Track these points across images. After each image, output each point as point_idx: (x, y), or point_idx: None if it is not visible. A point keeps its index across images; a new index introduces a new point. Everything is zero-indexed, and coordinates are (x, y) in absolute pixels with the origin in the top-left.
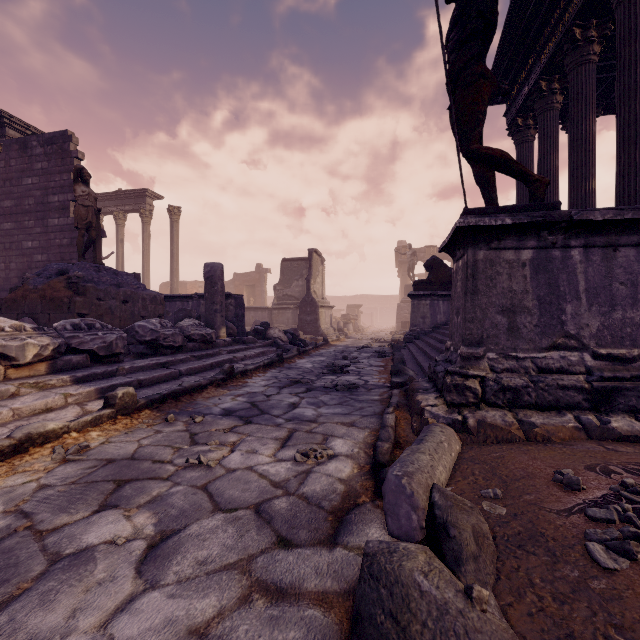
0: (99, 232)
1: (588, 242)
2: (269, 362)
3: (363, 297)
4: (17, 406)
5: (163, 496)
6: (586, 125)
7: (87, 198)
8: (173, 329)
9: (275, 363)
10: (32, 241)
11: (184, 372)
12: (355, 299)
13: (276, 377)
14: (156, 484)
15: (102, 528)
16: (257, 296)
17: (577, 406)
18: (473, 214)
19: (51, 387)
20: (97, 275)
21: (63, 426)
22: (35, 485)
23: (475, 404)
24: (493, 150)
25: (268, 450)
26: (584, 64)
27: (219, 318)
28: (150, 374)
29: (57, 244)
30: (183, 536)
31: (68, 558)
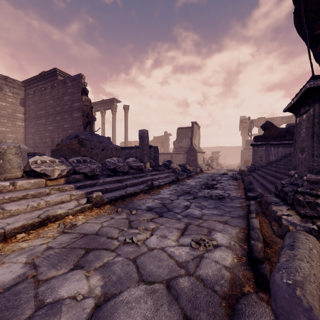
0: (92, 117)
1: None
2: (171, 181)
3: (220, 147)
4: (48, 199)
5: (109, 263)
6: None
7: (87, 101)
8: (123, 163)
9: (175, 181)
10: (67, 124)
11: (128, 185)
12: (216, 148)
13: (175, 189)
14: (107, 253)
15: (71, 284)
16: (165, 147)
17: None
18: None
19: (65, 190)
20: (91, 137)
21: (65, 212)
22: (45, 246)
23: None
24: None
25: (173, 236)
26: None
27: (146, 157)
28: (111, 185)
29: (76, 125)
30: (117, 301)
31: (47, 306)
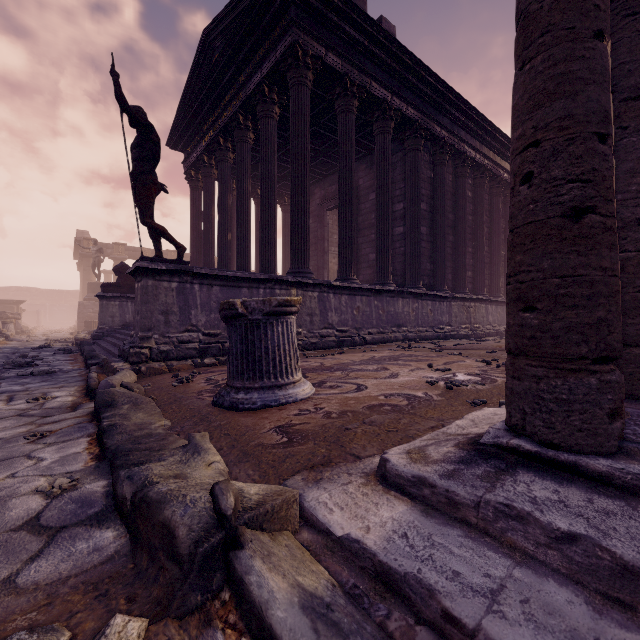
0: None
1: (202, 282)
2: None
3: (22, 290)
4: None
5: None
6: (226, 199)
7: None
8: None
9: None
10: None
11: None
12: (8, 292)
13: None
14: None
15: None
16: None
17: (194, 356)
18: (146, 260)
19: None
20: None
21: None
22: None
23: (147, 361)
24: (158, 226)
25: None
26: (225, 161)
27: None
28: None
29: None
30: None
31: None
